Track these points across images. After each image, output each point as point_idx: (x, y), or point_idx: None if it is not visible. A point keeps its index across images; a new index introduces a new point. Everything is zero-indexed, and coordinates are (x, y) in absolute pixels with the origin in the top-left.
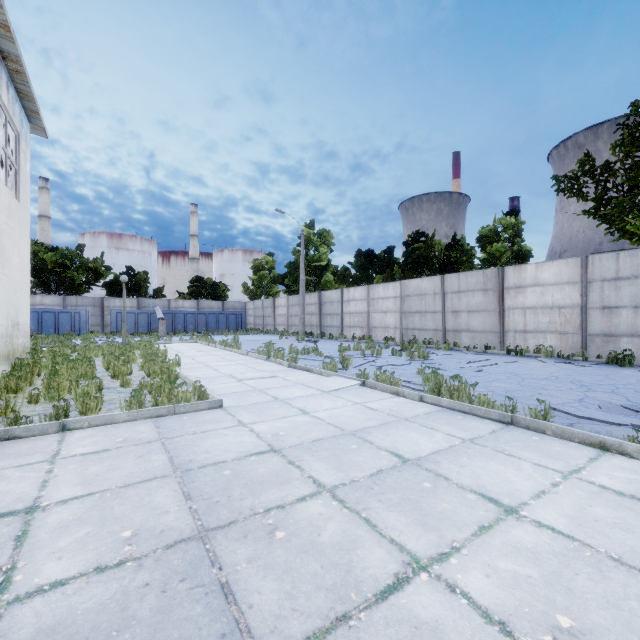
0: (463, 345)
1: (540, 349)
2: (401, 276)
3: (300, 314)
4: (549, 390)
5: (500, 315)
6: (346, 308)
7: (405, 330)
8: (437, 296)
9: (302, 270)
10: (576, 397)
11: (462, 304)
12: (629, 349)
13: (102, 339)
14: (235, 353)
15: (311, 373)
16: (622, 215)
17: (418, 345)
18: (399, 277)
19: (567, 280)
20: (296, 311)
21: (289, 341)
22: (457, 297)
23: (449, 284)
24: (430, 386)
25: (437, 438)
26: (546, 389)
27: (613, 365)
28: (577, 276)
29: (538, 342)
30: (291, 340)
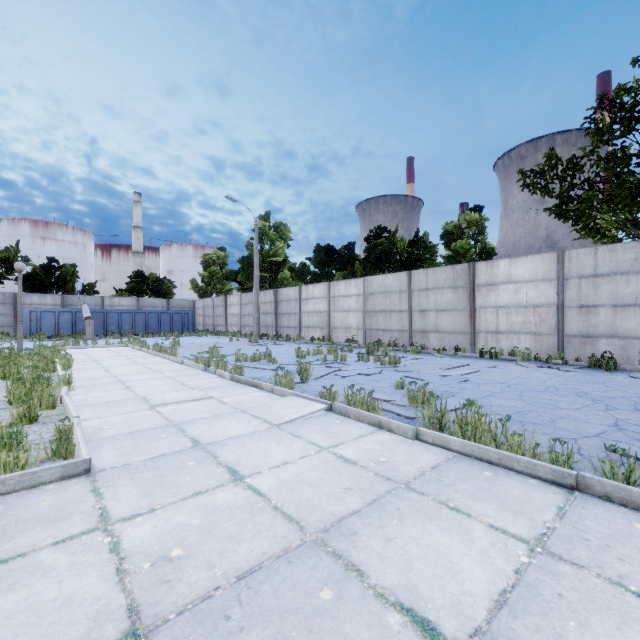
0: (431, 347)
1: (514, 351)
2: (363, 273)
3: (254, 313)
4: (565, 409)
5: (471, 314)
6: (304, 307)
7: (368, 331)
8: (403, 294)
9: (256, 265)
10: (607, 421)
11: (430, 303)
12: (609, 351)
13: (6, 343)
14: (168, 360)
15: (259, 390)
16: (590, 211)
17: (385, 348)
18: (360, 274)
19: (542, 277)
20: (250, 310)
21: (240, 344)
22: (425, 295)
23: (416, 281)
24: (428, 415)
25: (481, 543)
26: (560, 408)
27: (596, 369)
28: (553, 272)
29: (511, 344)
30: (243, 342)
